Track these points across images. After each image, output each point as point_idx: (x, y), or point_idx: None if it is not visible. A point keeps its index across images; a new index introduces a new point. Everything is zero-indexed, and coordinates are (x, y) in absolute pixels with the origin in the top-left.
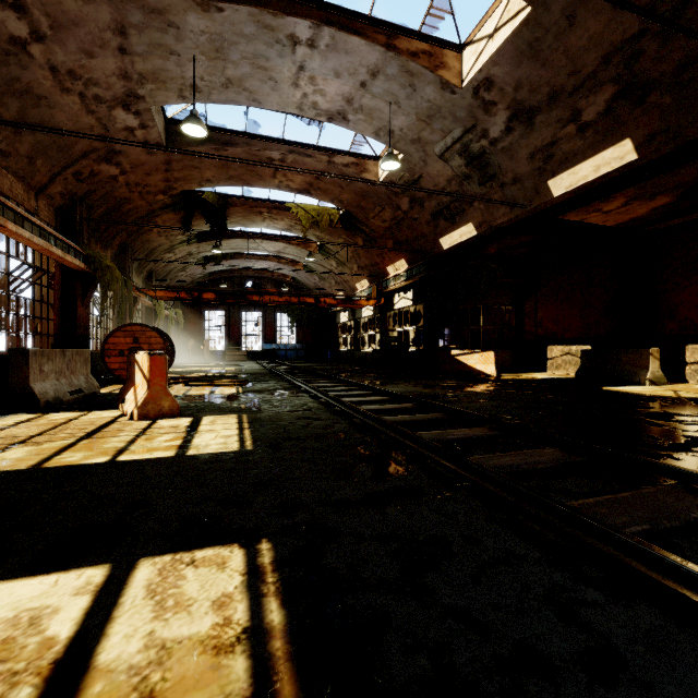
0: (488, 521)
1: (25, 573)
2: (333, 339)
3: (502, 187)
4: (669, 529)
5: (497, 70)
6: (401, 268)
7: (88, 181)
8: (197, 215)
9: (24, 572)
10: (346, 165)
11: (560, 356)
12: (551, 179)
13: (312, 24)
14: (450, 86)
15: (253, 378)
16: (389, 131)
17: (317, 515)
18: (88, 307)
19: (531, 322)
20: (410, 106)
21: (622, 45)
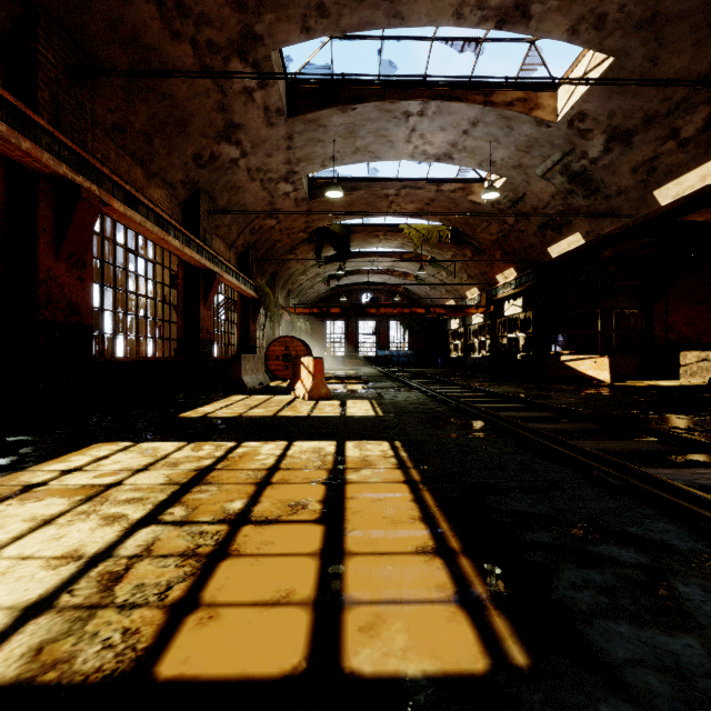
0: (513, 445)
1: (306, 440)
2: (444, 346)
3: (606, 198)
4: (617, 453)
5: (589, 105)
6: (511, 277)
7: (257, 233)
8: (326, 244)
9: (305, 440)
10: (453, 191)
11: (695, 362)
12: (656, 190)
13: (421, 102)
14: (545, 122)
15: (373, 379)
16: (490, 166)
17: (422, 437)
18: (255, 324)
19: (661, 326)
20: (509, 141)
21: (710, 73)
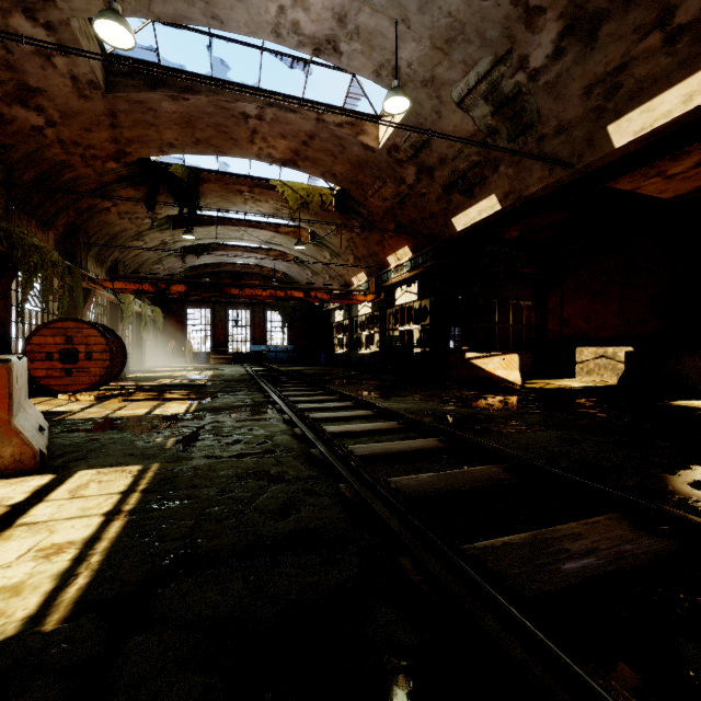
0: None
1: None
2: (327, 340)
3: (540, 141)
4: None
5: None
6: (404, 258)
7: None
8: (165, 193)
9: None
10: (339, 124)
11: (592, 359)
12: (613, 122)
13: None
14: None
15: (223, 388)
16: (395, 58)
17: None
18: (7, 297)
19: (555, 319)
20: (423, 24)
21: None
